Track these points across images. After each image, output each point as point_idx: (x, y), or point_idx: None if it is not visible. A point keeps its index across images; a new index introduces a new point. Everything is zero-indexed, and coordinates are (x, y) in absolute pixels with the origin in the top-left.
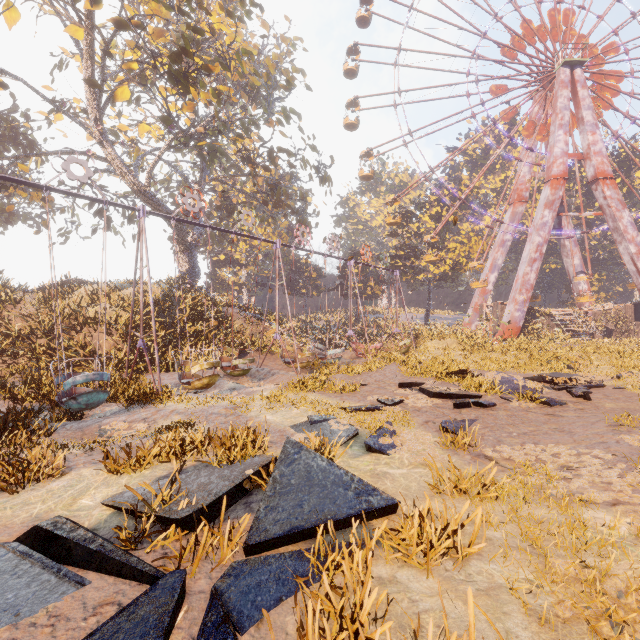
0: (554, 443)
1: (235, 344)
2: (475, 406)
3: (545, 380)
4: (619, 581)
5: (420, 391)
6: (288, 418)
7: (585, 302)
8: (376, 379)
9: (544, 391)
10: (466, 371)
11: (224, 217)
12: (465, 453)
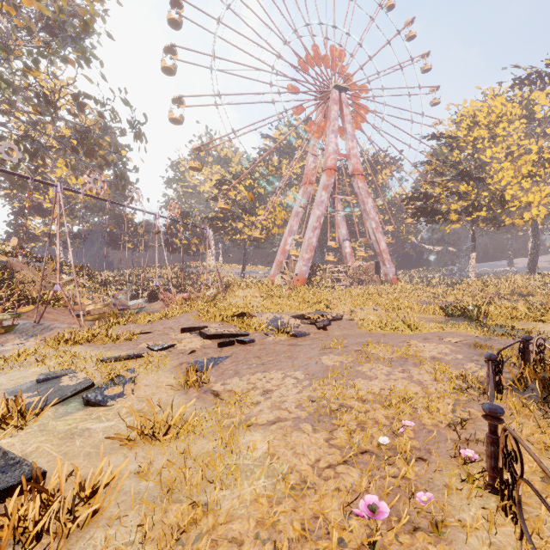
0: (278, 369)
1: (12, 298)
2: (238, 343)
3: (304, 317)
4: (212, 518)
5: (199, 334)
6: (15, 379)
7: (349, 261)
8: (166, 326)
9: (300, 326)
10: (245, 314)
11: (23, 159)
12: (195, 391)
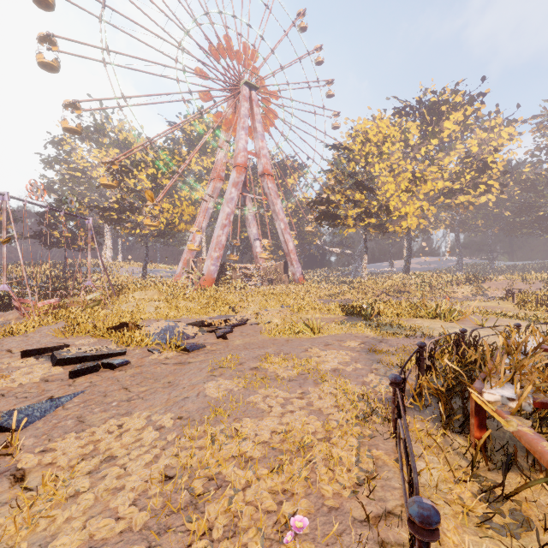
0: (147, 407)
1: None
2: (105, 368)
3: (204, 324)
4: None
5: (50, 358)
6: None
7: (260, 260)
8: (2, 348)
9: (198, 335)
10: (127, 324)
11: None
12: None
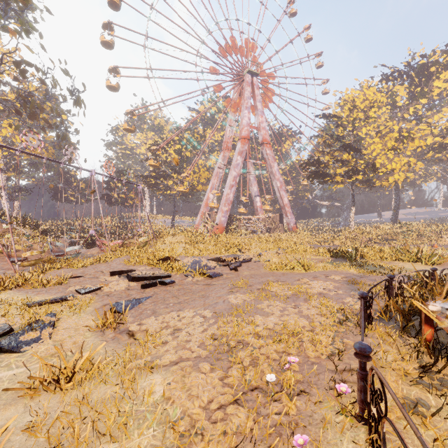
0: (191, 308)
1: None
2: (160, 284)
3: (220, 260)
4: None
5: (127, 277)
6: None
7: (260, 213)
8: (97, 270)
9: (216, 267)
10: (169, 258)
11: None
12: (112, 332)
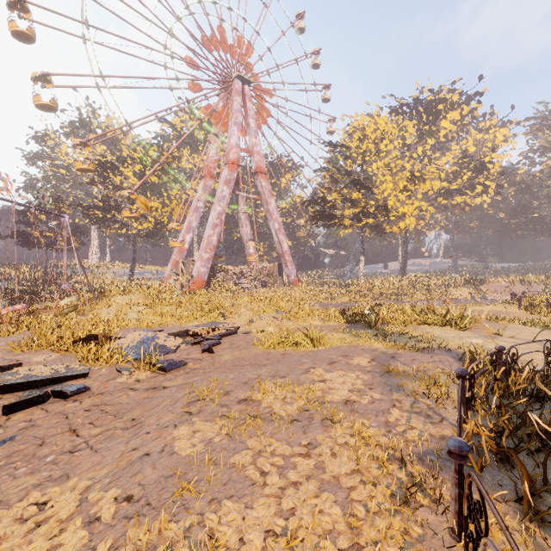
0: (92, 467)
1: None
2: (55, 398)
3: (189, 334)
4: None
5: None
6: None
7: (253, 262)
8: None
9: (180, 348)
10: (96, 336)
11: None
12: None
